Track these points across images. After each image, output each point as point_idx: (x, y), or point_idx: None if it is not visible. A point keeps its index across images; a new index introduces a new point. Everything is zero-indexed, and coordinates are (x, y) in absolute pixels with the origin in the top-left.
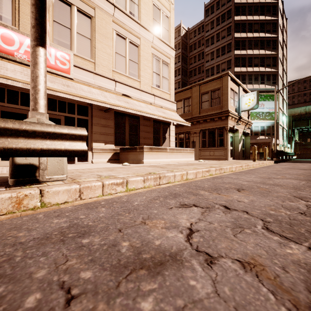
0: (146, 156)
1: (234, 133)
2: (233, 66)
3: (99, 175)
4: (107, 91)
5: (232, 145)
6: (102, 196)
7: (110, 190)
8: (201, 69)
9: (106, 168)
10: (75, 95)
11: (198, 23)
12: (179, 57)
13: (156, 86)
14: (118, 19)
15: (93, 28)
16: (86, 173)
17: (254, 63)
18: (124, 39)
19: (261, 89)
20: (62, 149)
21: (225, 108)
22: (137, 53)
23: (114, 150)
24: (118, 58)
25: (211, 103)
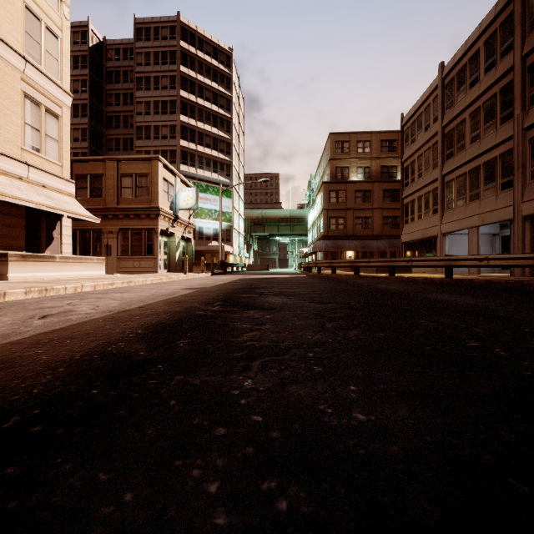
0: (15, 268)
1: (171, 238)
2: (179, 137)
3: None
4: None
5: (167, 253)
6: None
7: None
8: (129, 121)
9: None
10: None
11: (124, 40)
12: (84, 83)
13: (32, 149)
14: None
15: None
16: None
17: (206, 142)
18: None
19: (214, 179)
20: None
21: (156, 204)
22: None
23: None
24: None
25: (136, 192)
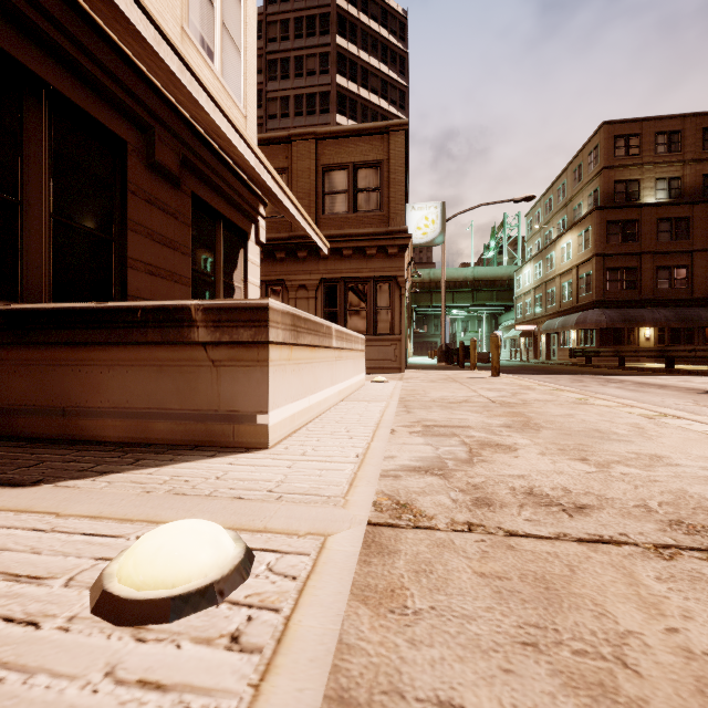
0: (279, 383)
1: None
2: None
3: None
4: None
5: None
6: None
7: None
8: None
9: None
10: None
11: None
12: None
13: (200, 44)
14: None
15: None
16: None
17: None
18: None
19: None
20: None
21: (398, 224)
22: None
23: None
24: None
25: (354, 201)
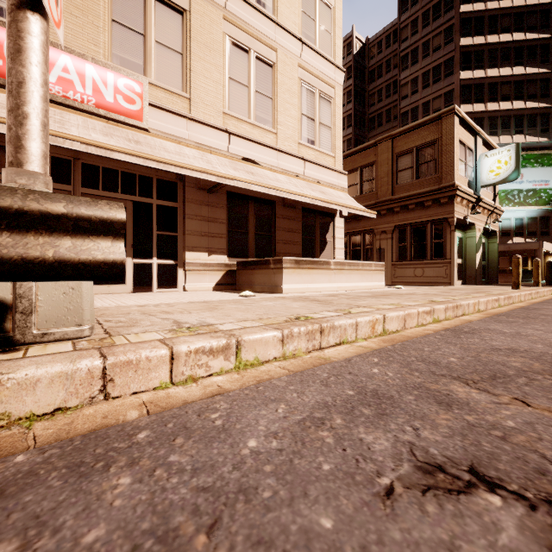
0: (288, 278)
1: (466, 232)
2: (458, 102)
3: (178, 322)
4: (213, 152)
5: (461, 254)
6: (170, 386)
7: (193, 369)
8: (392, 113)
9: (205, 302)
10: (148, 157)
11: (386, 27)
12: (349, 94)
13: (307, 142)
14: (234, 13)
15: (187, 32)
16: (153, 317)
17: (502, 94)
18: (245, 52)
19: None
20: (49, 260)
21: (448, 181)
22: (271, 79)
23: (227, 266)
24: (234, 88)
25: (417, 172)
